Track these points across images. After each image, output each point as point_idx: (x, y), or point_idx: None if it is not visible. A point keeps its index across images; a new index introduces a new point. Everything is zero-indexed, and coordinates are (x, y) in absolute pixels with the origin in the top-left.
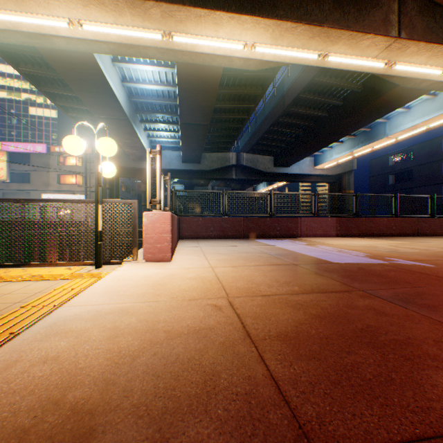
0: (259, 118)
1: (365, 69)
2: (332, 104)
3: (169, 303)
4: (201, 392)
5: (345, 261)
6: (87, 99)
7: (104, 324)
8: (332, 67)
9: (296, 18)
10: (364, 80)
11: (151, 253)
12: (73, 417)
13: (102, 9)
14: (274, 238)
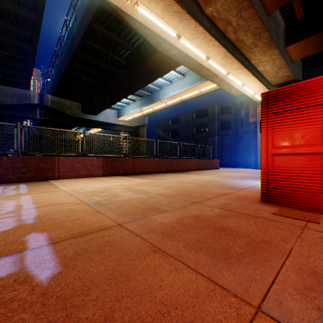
0: (60, 60)
1: None
2: (118, 60)
3: None
4: None
5: None
6: None
7: None
8: None
9: None
10: (138, 45)
11: None
12: None
13: None
14: (13, 183)
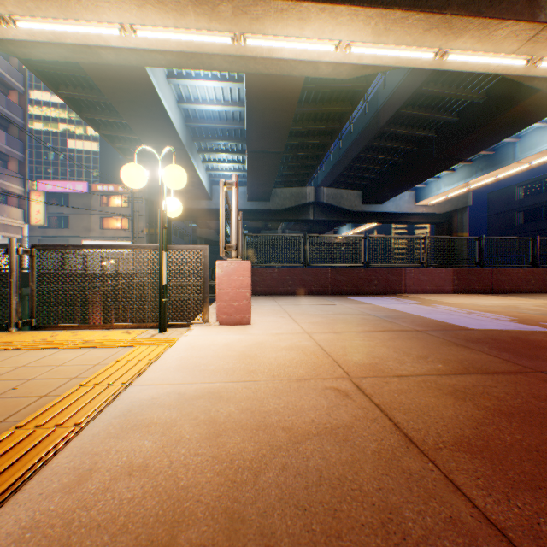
0: (345, 142)
1: (498, 70)
2: (443, 120)
3: (273, 384)
4: (385, 545)
5: (487, 328)
6: (137, 125)
7: (194, 415)
8: (452, 69)
9: (408, 5)
10: (488, 87)
11: (226, 314)
12: None
13: (161, 9)
14: (370, 295)
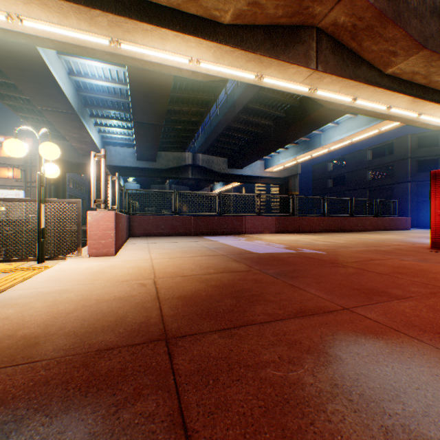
0: (214, 121)
1: (295, 91)
2: (276, 115)
3: (105, 284)
4: (112, 324)
5: (265, 252)
6: (28, 89)
7: (46, 299)
8: (268, 87)
9: (234, 43)
10: (301, 97)
11: (96, 249)
12: (23, 340)
13: (46, 9)
14: (221, 235)
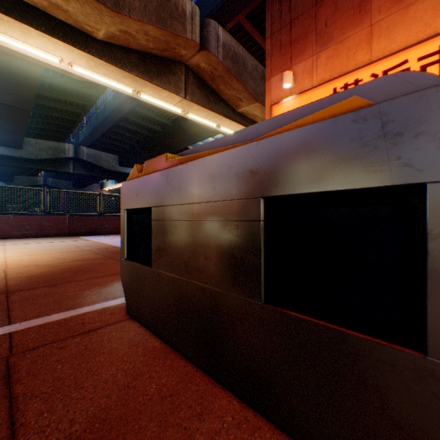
0: (101, 115)
1: (171, 110)
2: (165, 123)
3: None
4: None
5: None
6: None
7: None
8: (147, 102)
9: (109, 59)
10: None
11: None
12: None
13: None
14: (103, 235)
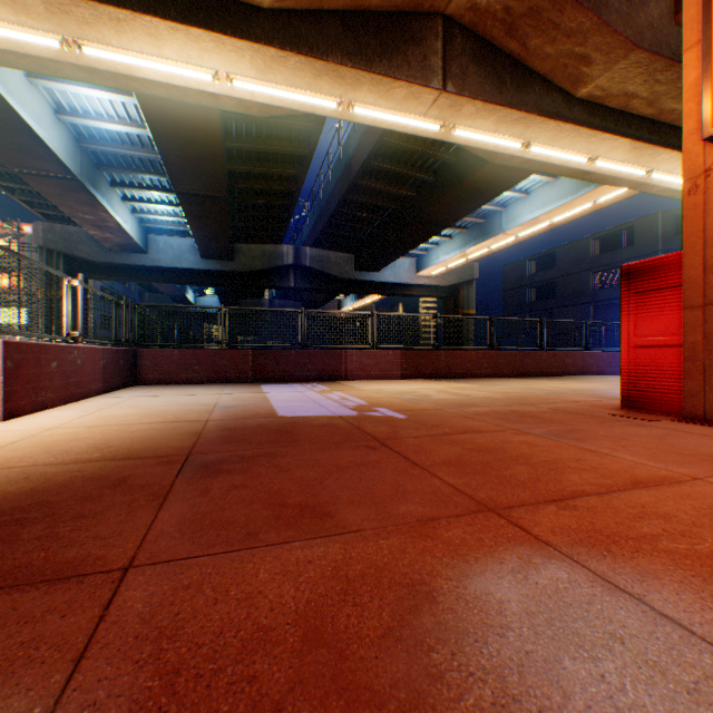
0: (325, 192)
1: (418, 132)
2: (419, 179)
3: None
4: None
5: (298, 414)
6: None
7: None
8: (369, 124)
9: (284, 43)
10: (457, 147)
11: None
12: None
13: None
14: (302, 382)
